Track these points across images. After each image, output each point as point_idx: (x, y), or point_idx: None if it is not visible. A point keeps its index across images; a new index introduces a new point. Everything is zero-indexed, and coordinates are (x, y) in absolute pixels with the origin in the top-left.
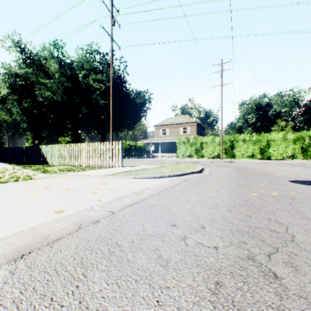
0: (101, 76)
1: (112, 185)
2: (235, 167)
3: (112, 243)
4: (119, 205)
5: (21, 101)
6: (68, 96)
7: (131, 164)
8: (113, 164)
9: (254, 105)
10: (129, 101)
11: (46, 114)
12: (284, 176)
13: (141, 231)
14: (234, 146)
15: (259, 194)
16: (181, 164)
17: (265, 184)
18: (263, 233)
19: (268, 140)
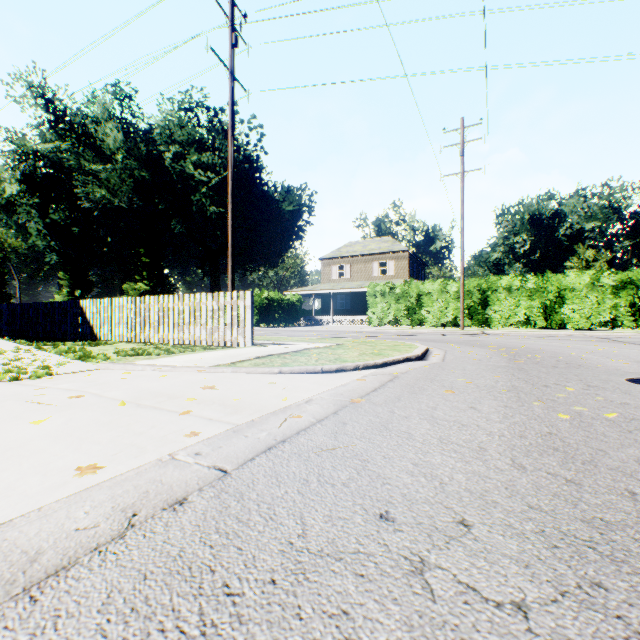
0: (211, 156)
1: (228, 391)
2: (496, 347)
3: (214, 588)
4: (242, 448)
5: (47, 208)
6: (143, 198)
7: (273, 341)
8: (233, 341)
9: (528, 216)
10: (268, 208)
11: (98, 236)
12: (610, 368)
13: (297, 537)
14: (489, 300)
15: (573, 415)
16: (380, 341)
17: (578, 390)
18: (638, 548)
19: (561, 289)
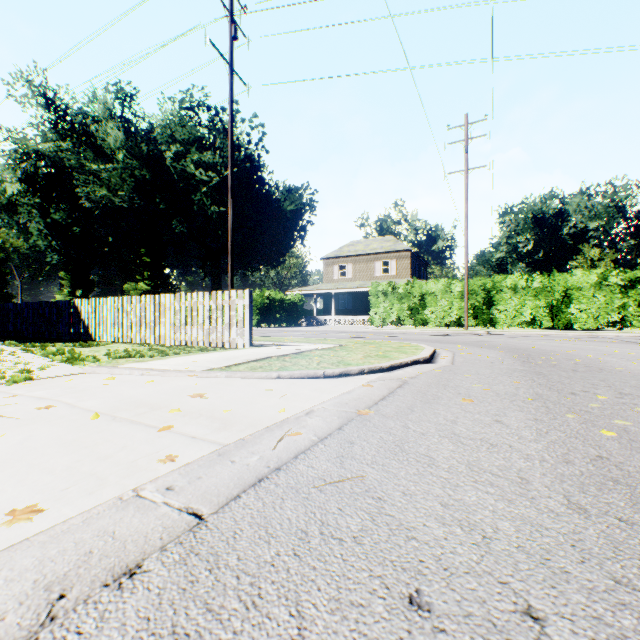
0: (212, 155)
1: (219, 400)
2: (505, 349)
3: None
4: (225, 480)
5: (48, 208)
6: (144, 198)
7: (273, 342)
8: (231, 342)
9: (531, 215)
10: (270, 207)
11: (99, 236)
12: (635, 372)
13: None
14: (494, 300)
15: (619, 431)
16: (384, 342)
17: (611, 398)
18: None
19: (568, 288)
